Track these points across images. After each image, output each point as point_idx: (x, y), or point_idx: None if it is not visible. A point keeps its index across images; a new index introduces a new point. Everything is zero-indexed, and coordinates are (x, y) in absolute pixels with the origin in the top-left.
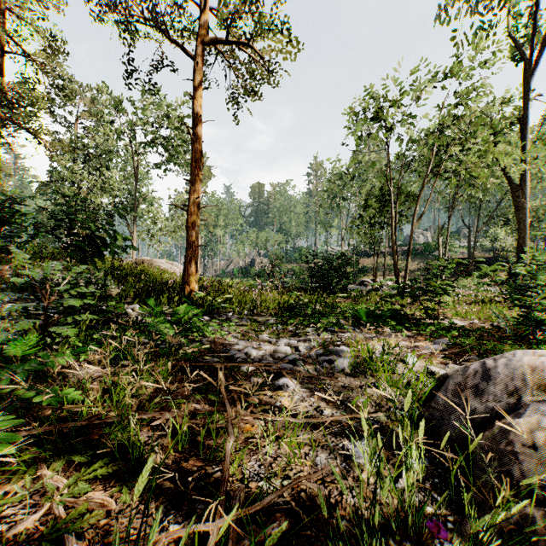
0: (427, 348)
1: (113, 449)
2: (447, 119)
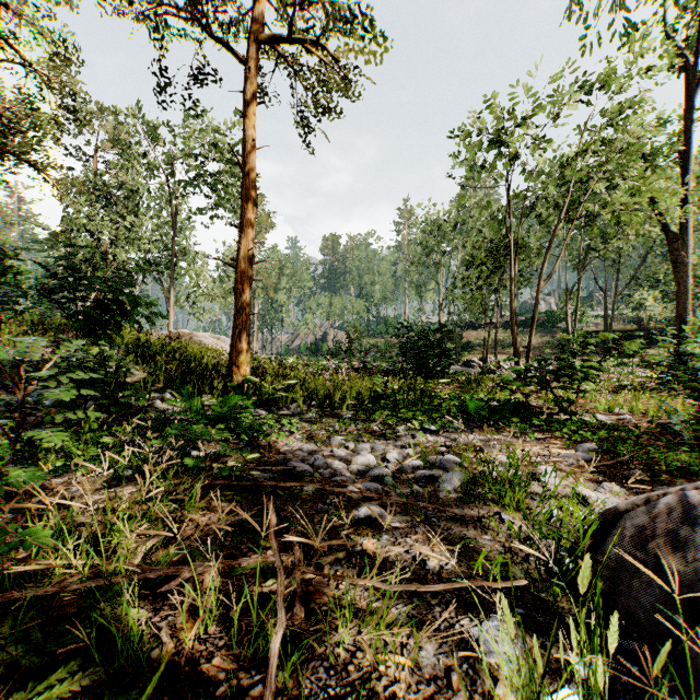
0: (568, 457)
1: (88, 642)
2: (585, 144)
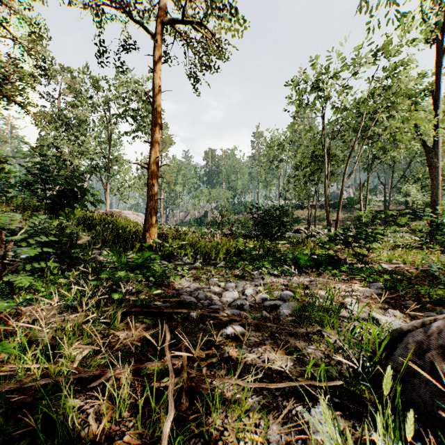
0: (364, 292)
1: (35, 426)
2: (374, 89)
